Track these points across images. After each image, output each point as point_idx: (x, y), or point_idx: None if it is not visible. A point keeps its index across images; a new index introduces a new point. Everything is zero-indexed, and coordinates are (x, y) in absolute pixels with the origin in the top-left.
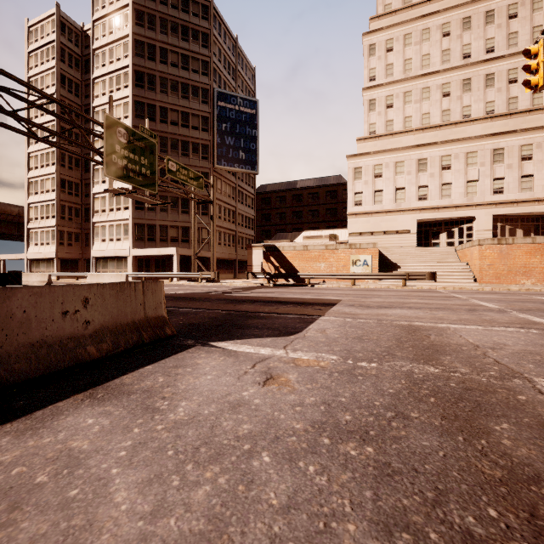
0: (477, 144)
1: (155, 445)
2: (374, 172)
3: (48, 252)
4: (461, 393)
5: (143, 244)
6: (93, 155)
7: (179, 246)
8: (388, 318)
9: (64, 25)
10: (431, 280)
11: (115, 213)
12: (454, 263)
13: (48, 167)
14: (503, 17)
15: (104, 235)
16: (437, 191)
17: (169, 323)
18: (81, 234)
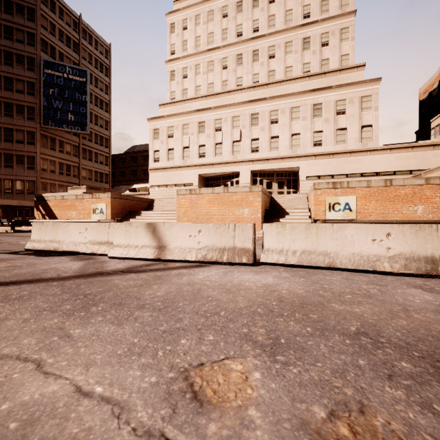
0: (240, 109)
1: None
2: (168, 132)
3: None
4: None
5: None
6: None
7: (2, 196)
8: None
9: None
10: None
11: None
12: None
13: None
14: (265, 2)
15: None
16: (212, 150)
17: None
18: None
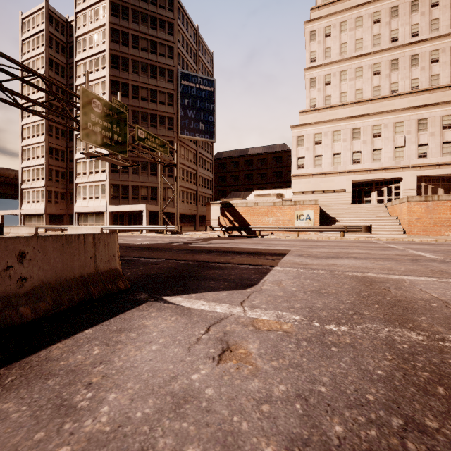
0: (403, 115)
1: None
2: (314, 139)
3: (38, 209)
4: None
5: (117, 201)
6: (76, 126)
7: (148, 203)
8: (339, 268)
9: (51, 17)
10: (365, 232)
11: (94, 175)
12: (385, 217)
13: (38, 137)
14: (426, 6)
15: (85, 194)
16: (369, 156)
17: (123, 276)
18: (66, 193)
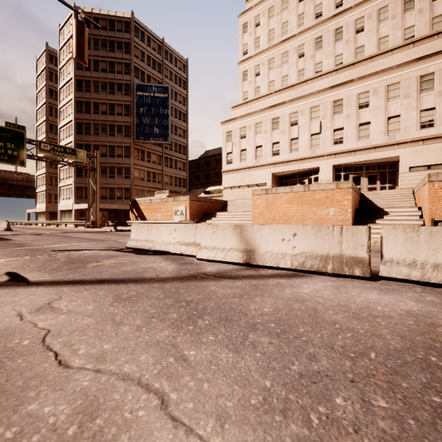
0: (319, 98)
1: None
2: (240, 134)
3: (43, 208)
4: None
5: (81, 201)
6: (60, 141)
7: (107, 201)
8: None
9: (52, 56)
10: None
11: (68, 180)
12: None
13: None
14: None
15: (64, 196)
16: (287, 146)
17: None
18: None
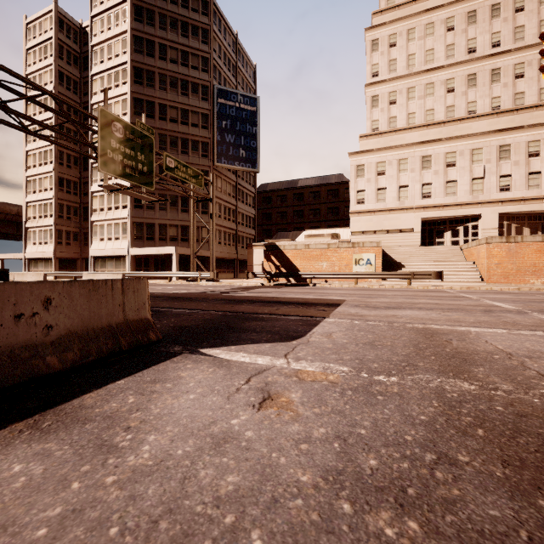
0: (482, 140)
1: (95, 516)
2: (377, 169)
3: (46, 252)
4: (515, 422)
5: (141, 243)
6: (92, 153)
7: (179, 245)
8: (399, 320)
9: (62, 22)
10: (436, 280)
11: (113, 212)
12: (460, 262)
13: (46, 166)
14: (509, 10)
15: (103, 234)
16: (441, 189)
17: (154, 326)
18: (79, 233)
